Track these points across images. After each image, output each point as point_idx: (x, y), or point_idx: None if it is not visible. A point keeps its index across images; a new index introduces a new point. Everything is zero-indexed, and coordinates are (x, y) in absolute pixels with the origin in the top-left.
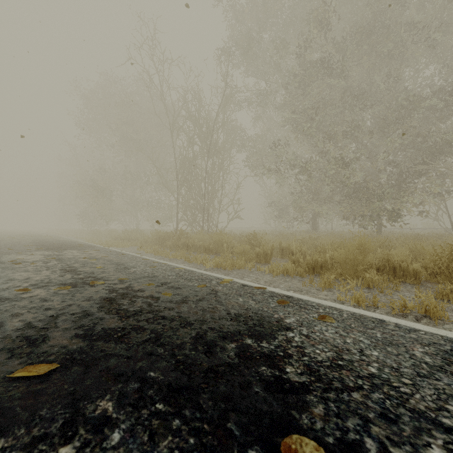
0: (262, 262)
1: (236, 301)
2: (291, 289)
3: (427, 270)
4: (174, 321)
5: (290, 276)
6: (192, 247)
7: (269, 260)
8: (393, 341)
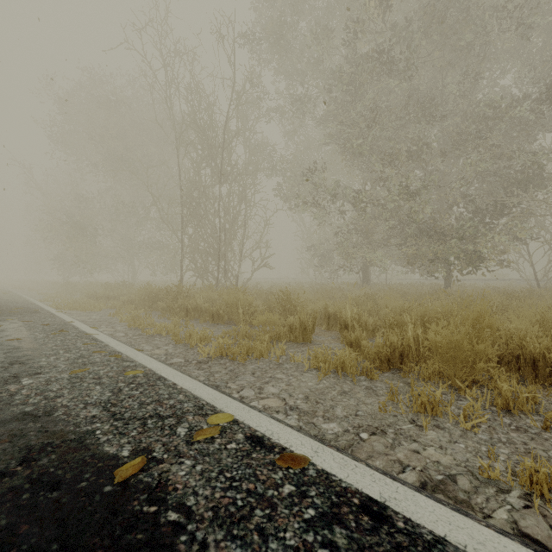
0: (299, 340)
1: None
2: (359, 427)
3: None
4: None
5: (349, 376)
6: (193, 311)
7: (309, 338)
8: None
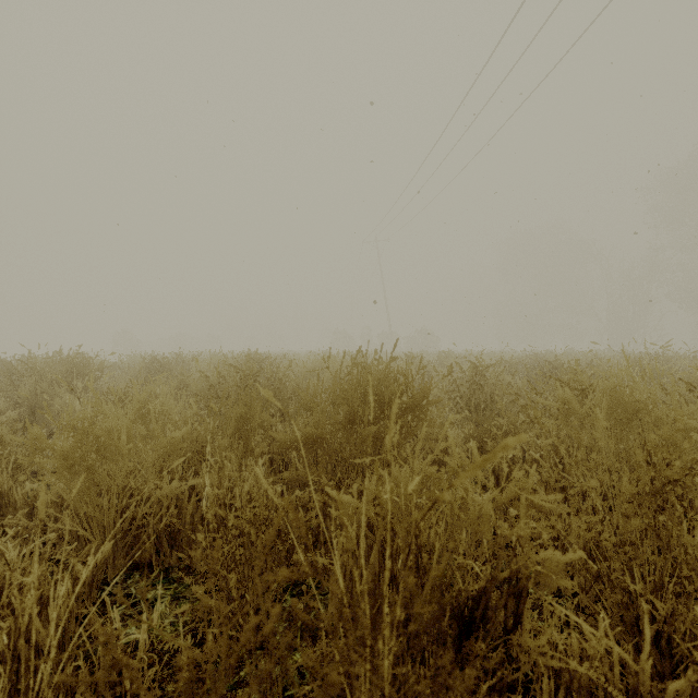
0: None
1: None
2: None
3: None
4: None
5: None
6: None
7: None
8: None
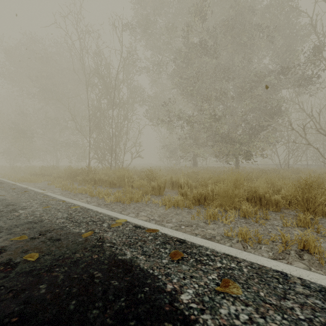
0: (157, 194)
1: (121, 260)
2: (182, 224)
3: (287, 201)
4: None
5: (180, 208)
6: (98, 181)
7: (162, 193)
8: None
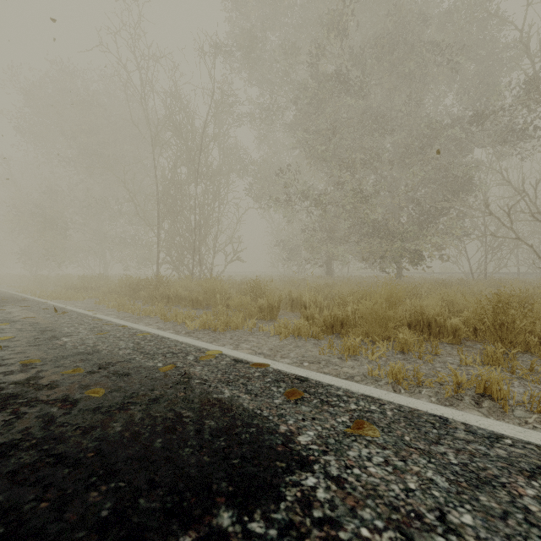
0: (267, 318)
1: (217, 398)
2: (304, 360)
3: (470, 327)
4: (78, 469)
5: (303, 338)
6: (174, 299)
7: (275, 316)
8: (479, 473)
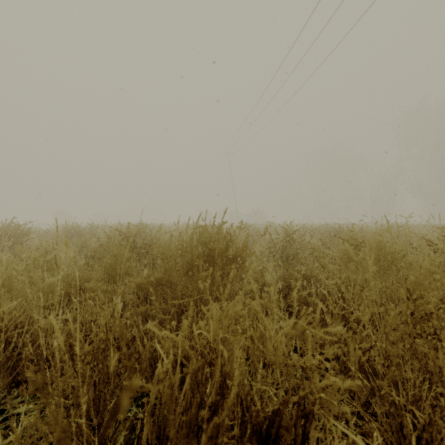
0: None
1: None
2: None
3: None
4: None
5: None
6: None
7: None
8: None
